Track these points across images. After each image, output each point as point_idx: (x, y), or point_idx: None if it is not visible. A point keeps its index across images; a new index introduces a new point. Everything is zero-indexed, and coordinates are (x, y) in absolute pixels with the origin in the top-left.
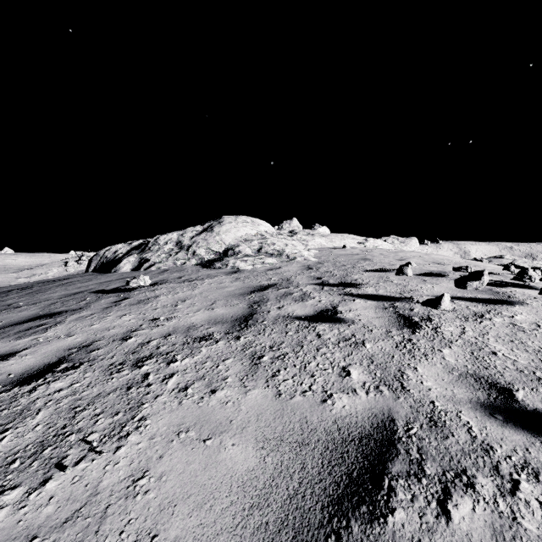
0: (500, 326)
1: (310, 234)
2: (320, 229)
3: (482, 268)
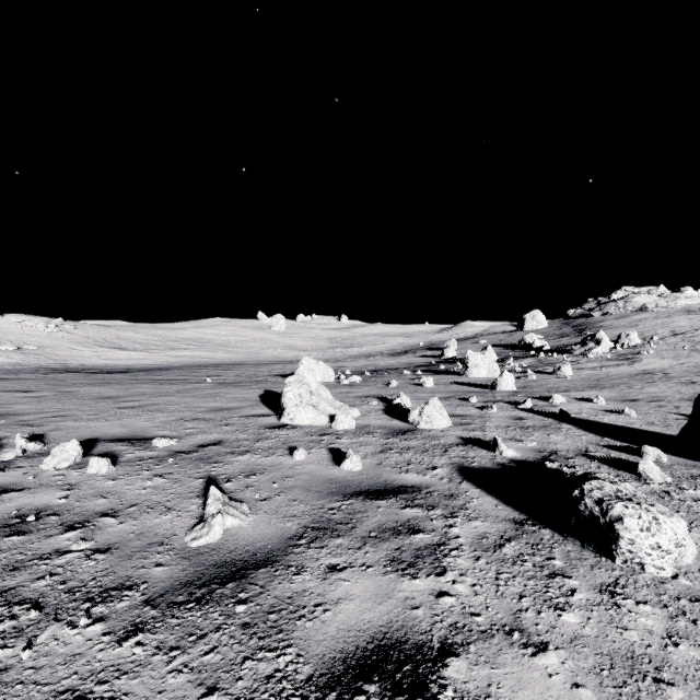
0: None
1: (677, 296)
2: (686, 291)
3: None
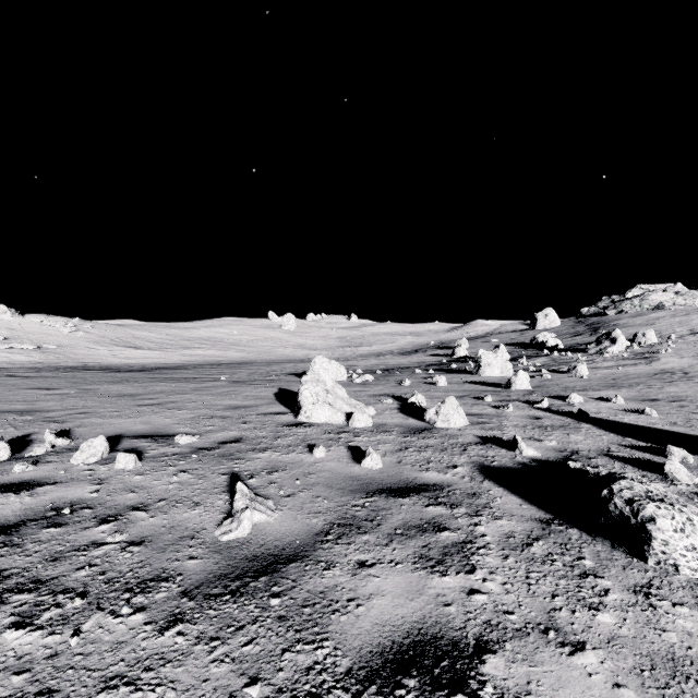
0: None
1: (695, 294)
2: None
3: None
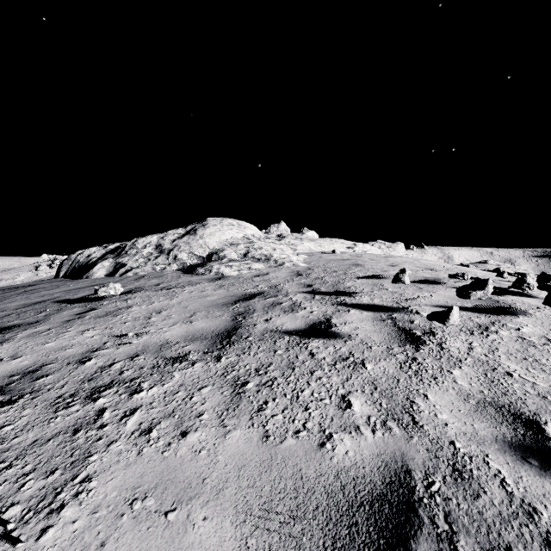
0: (508, 340)
1: (298, 238)
2: (308, 233)
3: (473, 274)
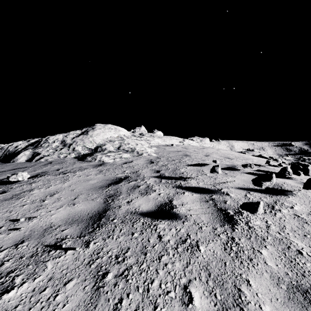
0: (289, 218)
1: (152, 135)
2: (157, 132)
3: (251, 160)
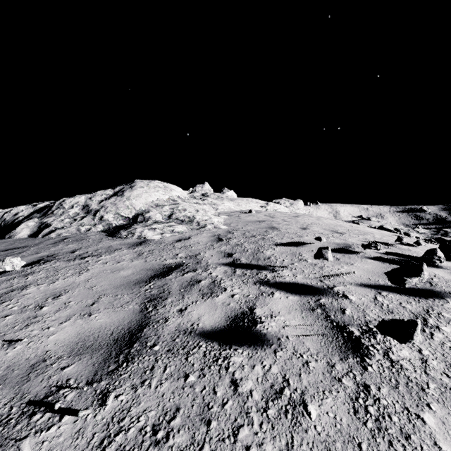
0: None
1: (220, 197)
2: (228, 192)
3: (372, 236)
